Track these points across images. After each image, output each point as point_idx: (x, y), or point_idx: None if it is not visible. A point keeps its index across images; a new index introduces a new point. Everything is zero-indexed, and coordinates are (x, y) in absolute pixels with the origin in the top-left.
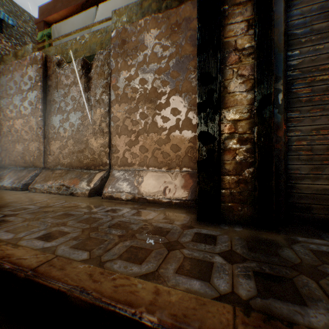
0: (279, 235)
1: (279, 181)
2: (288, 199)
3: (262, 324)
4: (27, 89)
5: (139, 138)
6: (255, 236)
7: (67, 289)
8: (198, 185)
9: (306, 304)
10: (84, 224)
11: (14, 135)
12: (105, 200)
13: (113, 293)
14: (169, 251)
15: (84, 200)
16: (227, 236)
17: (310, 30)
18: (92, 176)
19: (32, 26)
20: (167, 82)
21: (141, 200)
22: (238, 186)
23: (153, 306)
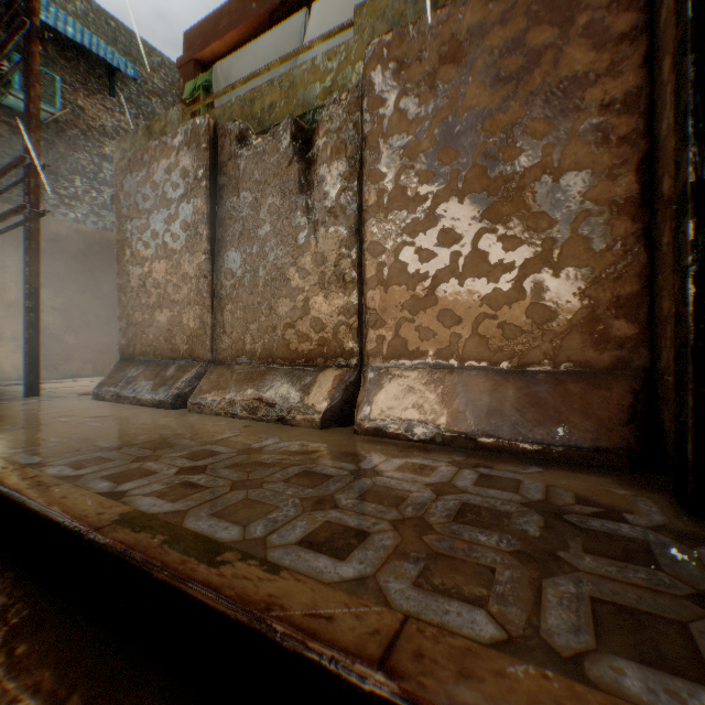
0: None
1: None
2: None
3: None
4: (177, 197)
5: (438, 292)
6: None
7: None
8: (693, 416)
9: None
10: (380, 506)
11: (150, 295)
12: (367, 439)
13: None
14: None
15: (316, 435)
16: None
17: None
18: (321, 381)
19: (164, 78)
20: (518, 150)
21: (459, 441)
22: None
23: None
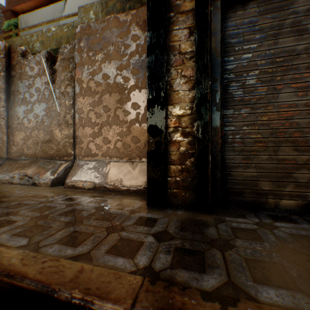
0: (212, 216)
1: (217, 170)
2: (225, 185)
3: (162, 290)
4: None
5: (102, 130)
6: (191, 218)
7: None
8: (148, 174)
9: (205, 271)
10: (36, 212)
11: None
12: (67, 190)
13: (38, 274)
14: (108, 234)
15: (45, 189)
16: (167, 218)
17: (243, 40)
18: (56, 166)
19: (0, 14)
20: (128, 78)
21: (101, 188)
22: (182, 174)
23: (71, 283)
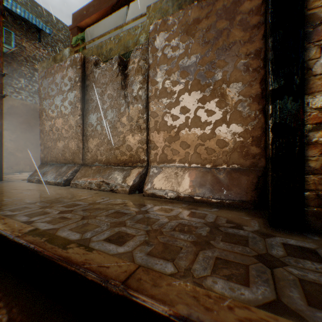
0: None
1: None
2: None
3: None
4: (67, 90)
5: (180, 134)
6: None
7: (179, 318)
8: (271, 186)
9: None
10: (144, 225)
11: (54, 134)
12: (148, 198)
13: None
14: (270, 269)
15: (126, 197)
16: None
17: None
18: (130, 173)
19: (64, 34)
20: (213, 73)
21: (186, 199)
22: None
23: None
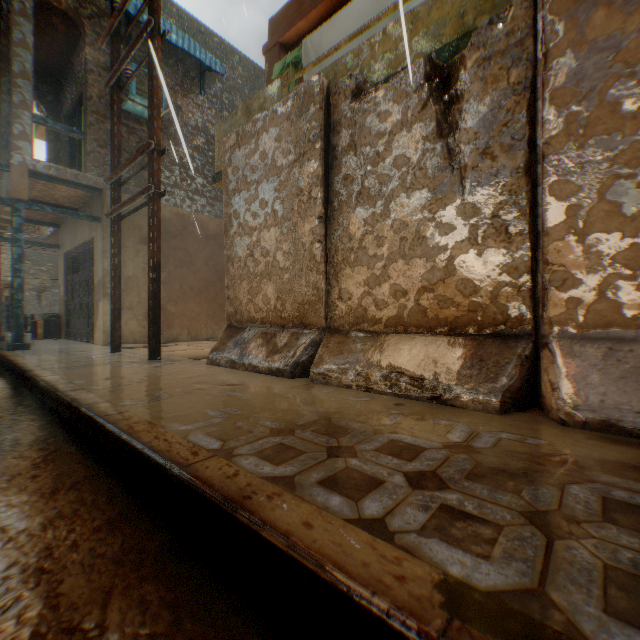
0: None
1: None
2: None
3: None
4: (288, 164)
5: None
6: None
7: None
8: None
9: None
10: None
11: (257, 263)
12: (594, 435)
13: None
14: None
15: (511, 425)
16: None
17: None
18: (482, 353)
19: (241, 74)
20: None
21: None
22: None
23: None
